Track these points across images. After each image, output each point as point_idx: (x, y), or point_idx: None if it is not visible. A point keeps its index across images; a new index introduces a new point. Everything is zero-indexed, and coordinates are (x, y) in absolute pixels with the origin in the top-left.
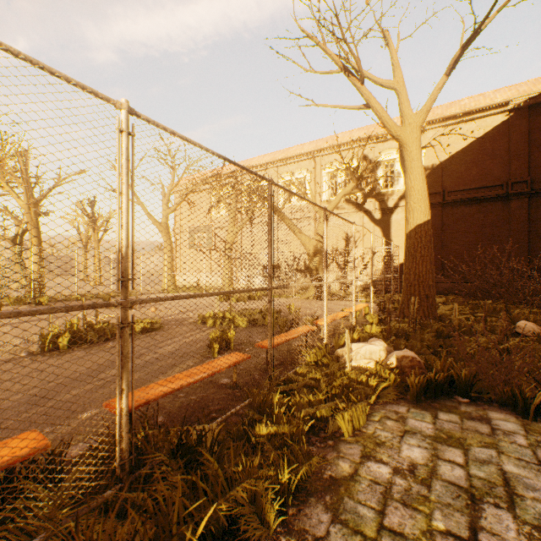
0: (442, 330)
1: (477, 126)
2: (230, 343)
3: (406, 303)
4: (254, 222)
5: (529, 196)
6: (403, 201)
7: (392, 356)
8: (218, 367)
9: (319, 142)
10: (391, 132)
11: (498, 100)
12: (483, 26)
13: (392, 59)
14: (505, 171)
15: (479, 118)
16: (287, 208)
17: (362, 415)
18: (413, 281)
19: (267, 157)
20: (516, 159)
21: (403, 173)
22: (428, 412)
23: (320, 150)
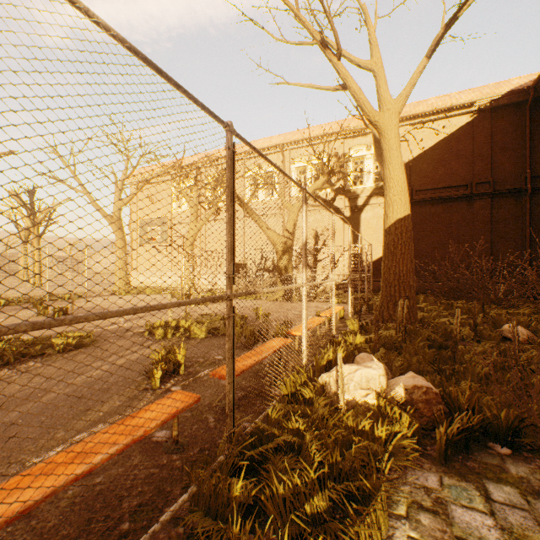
0: (435, 338)
1: (449, 121)
2: (179, 365)
3: (385, 305)
4: (218, 218)
5: (492, 197)
6: (373, 199)
7: (398, 385)
8: (141, 428)
9: (287, 135)
10: (369, 117)
11: (463, 100)
12: (466, 6)
13: (370, 37)
14: (470, 171)
15: (446, 118)
16: (254, 203)
17: (383, 513)
18: (393, 281)
19: None
20: (479, 160)
21: (380, 165)
22: (470, 483)
23: (289, 144)
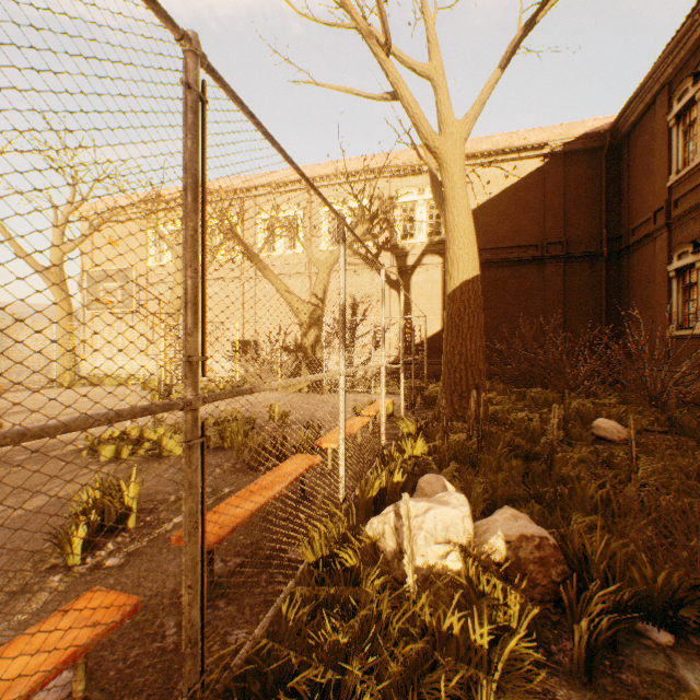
0: (520, 443)
1: (521, 161)
2: (127, 514)
3: (449, 397)
4: (218, 277)
5: (565, 261)
6: (426, 258)
7: (495, 534)
8: None
9: (315, 168)
10: (428, 140)
11: (534, 140)
12: (548, 5)
13: (428, 32)
14: (541, 228)
15: (513, 161)
16: (270, 258)
17: None
18: (459, 364)
19: (239, 181)
20: (551, 215)
21: (440, 208)
22: None
23: (318, 179)
